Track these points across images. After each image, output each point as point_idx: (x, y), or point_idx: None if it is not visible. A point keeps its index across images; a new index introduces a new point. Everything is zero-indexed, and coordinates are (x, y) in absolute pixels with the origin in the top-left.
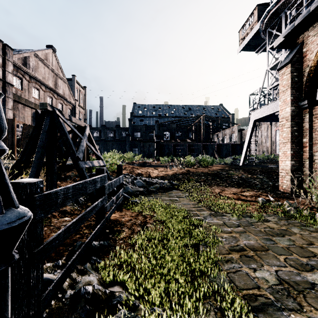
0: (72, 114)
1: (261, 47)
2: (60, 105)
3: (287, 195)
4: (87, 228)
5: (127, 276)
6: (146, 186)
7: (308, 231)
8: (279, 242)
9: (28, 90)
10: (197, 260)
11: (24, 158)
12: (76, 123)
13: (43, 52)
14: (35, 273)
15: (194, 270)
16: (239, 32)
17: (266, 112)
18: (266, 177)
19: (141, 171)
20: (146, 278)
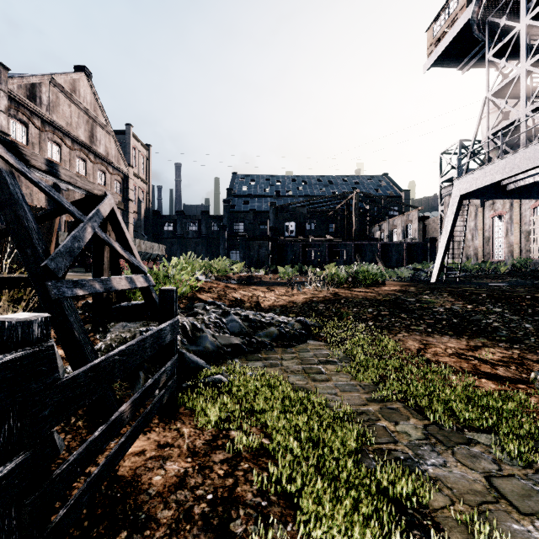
0: (123, 191)
1: (470, 59)
2: (101, 173)
3: None
4: None
5: None
6: (249, 330)
7: None
8: None
9: (38, 145)
10: None
11: None
12: (76, 186)
13: (68, 77)
14: None
15: None
16: (428, 31)
17: (486, 179)
18: (510, 311)
19: (242, 294)
20: None
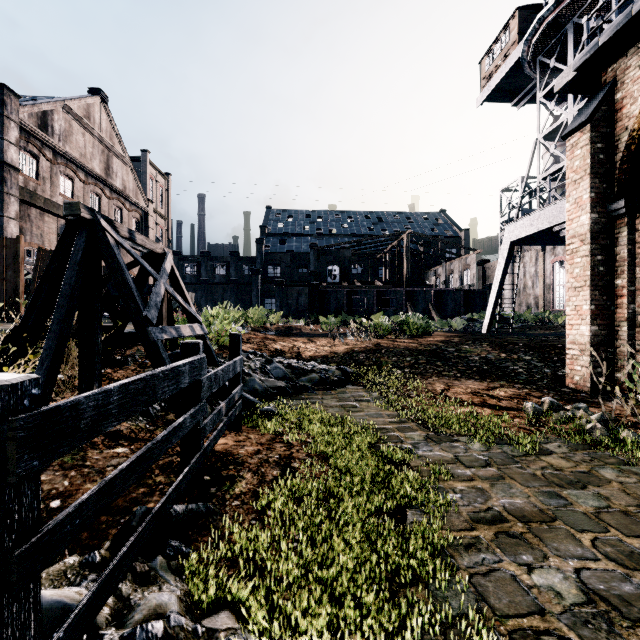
0: (142, 229)
1: (525, 95)
2: (117, 210)
3: (583, 395)
4: (163, 471)
5: (246, 589)
6: (292, 376)
7: (636, 475)
8: (577, 500)
9: (50, 180)
10: (401, 545)
11: (32, 320)
12: (145, 247)
13: (81, 102)
14: (15, 607)
15: (395, 569)
16: (481, 63)
17: (535, 226)
18: (538, 358)
19: (282, 345)
20: (290, 591)
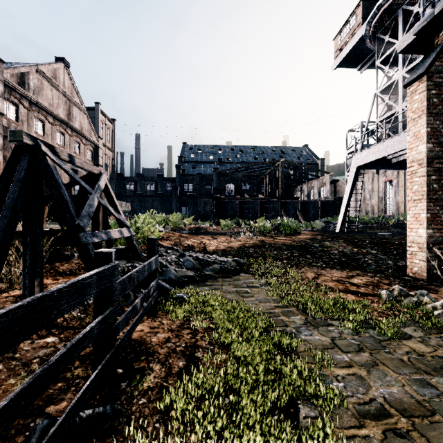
0: (94, 158)
1: (366, 62)
2: (76, 144)
3: (421, 282)
4: (82, 363)
5: None
6: (199, 267)
7: None
8: None
9: (26, 122)
10: None
11: None
12: (84, 169)
13: (50, 67)
14: None
15: None
16: (335, 39)
17: (374, 155)
18: (382, 252)
19: (193, 241)
20: None
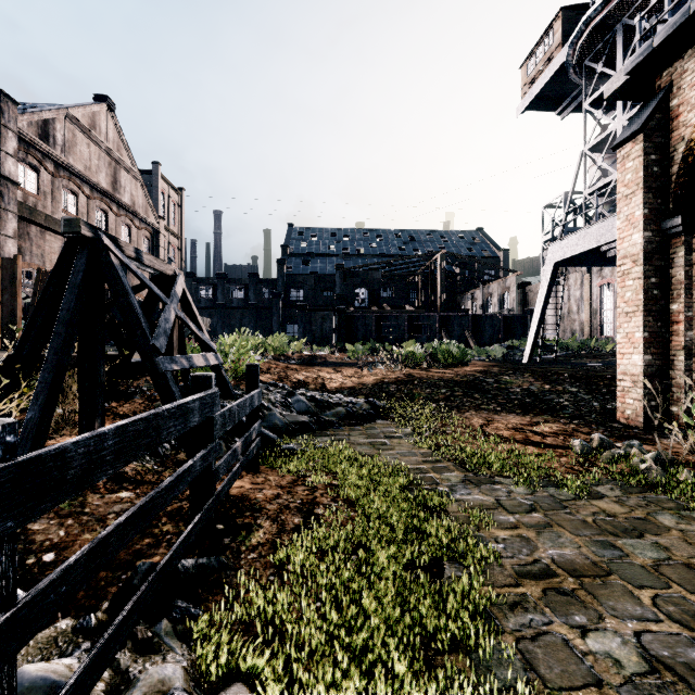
0: (153, 249)
1: (570, 103)
2: (126, 228)
3: (635, 431)
4: (171, 519)
5: (263, 659)
6: (316, 410)
7: None
8: (633, 551)
9: (51, 195)
10: (438, 604)
11: (27, 350)
12: (154, 268)
13: (86, 110)
14: None
15: (432, 633)
16: (522, 68)
17: (581, 245)
18: (585, 390)
19: (305, 375)
20: (312, 659)
